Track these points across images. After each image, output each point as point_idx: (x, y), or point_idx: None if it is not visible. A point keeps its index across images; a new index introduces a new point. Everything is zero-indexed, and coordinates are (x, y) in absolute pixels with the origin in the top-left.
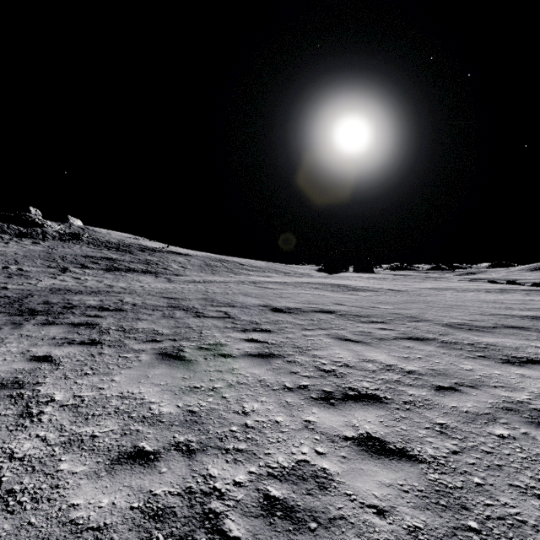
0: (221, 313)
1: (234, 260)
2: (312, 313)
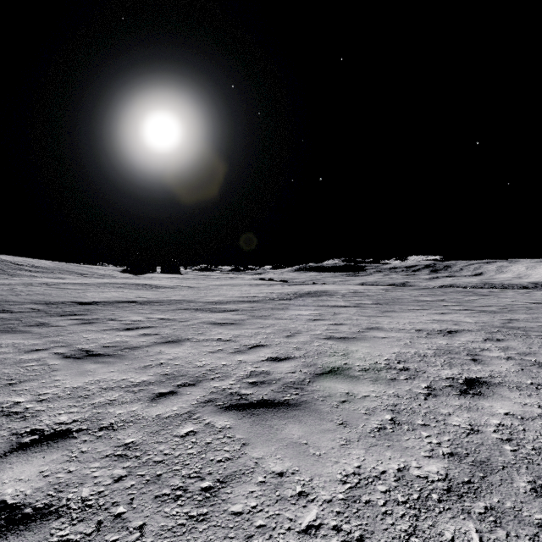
0: (27, 309)
1: (2, 258)
2: (118, 303)
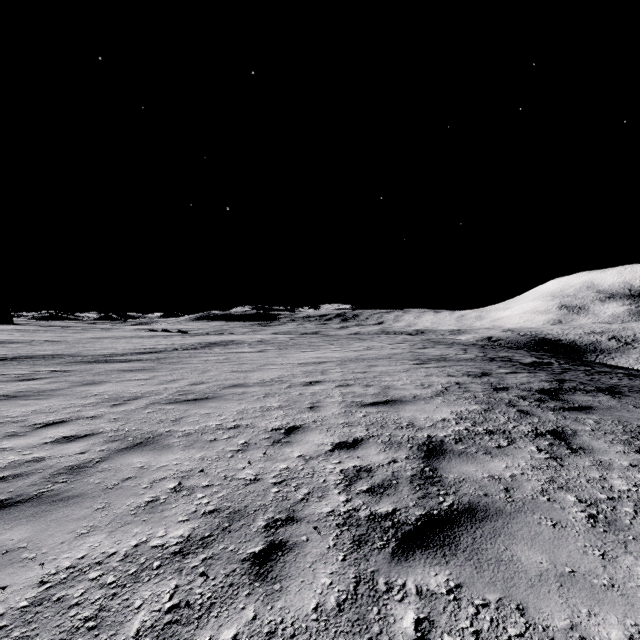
0: None
1: None
2: None
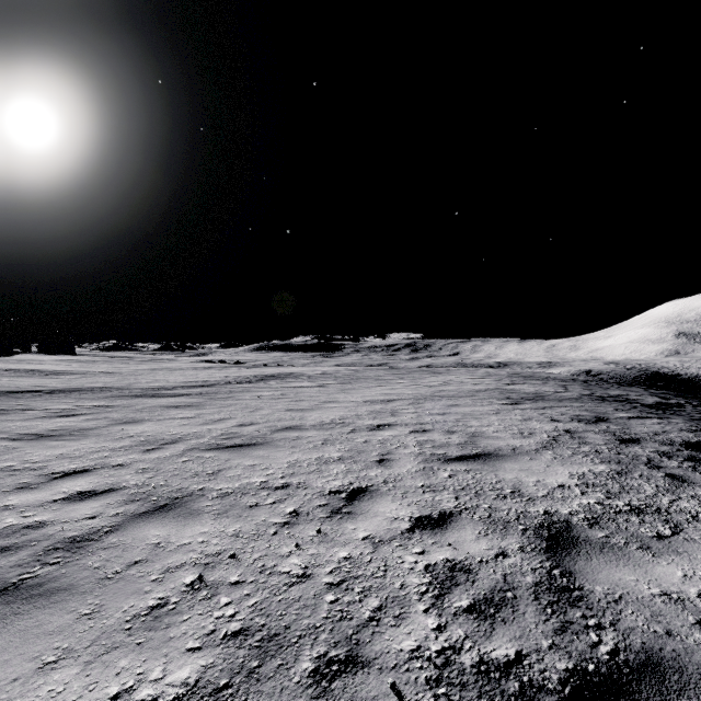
0: None
1: None
2: (13, 394)
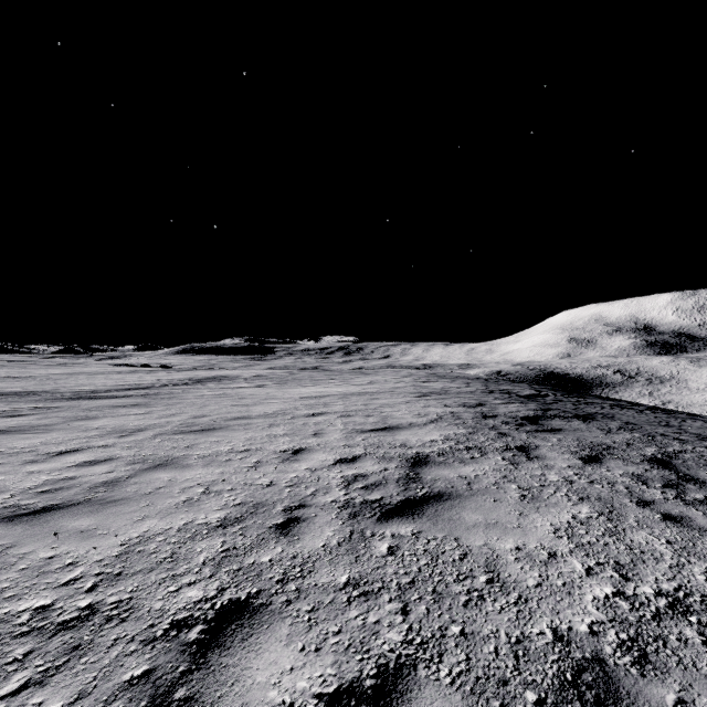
0: None
1: None
2: None
